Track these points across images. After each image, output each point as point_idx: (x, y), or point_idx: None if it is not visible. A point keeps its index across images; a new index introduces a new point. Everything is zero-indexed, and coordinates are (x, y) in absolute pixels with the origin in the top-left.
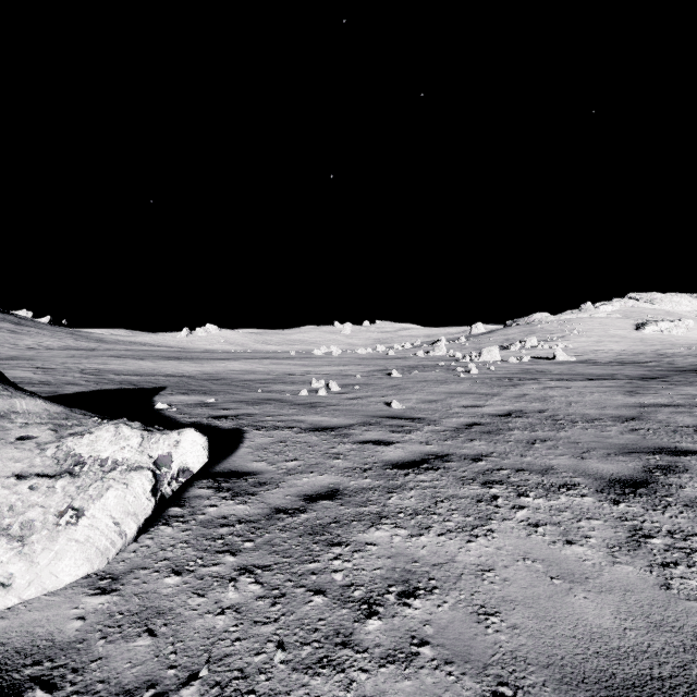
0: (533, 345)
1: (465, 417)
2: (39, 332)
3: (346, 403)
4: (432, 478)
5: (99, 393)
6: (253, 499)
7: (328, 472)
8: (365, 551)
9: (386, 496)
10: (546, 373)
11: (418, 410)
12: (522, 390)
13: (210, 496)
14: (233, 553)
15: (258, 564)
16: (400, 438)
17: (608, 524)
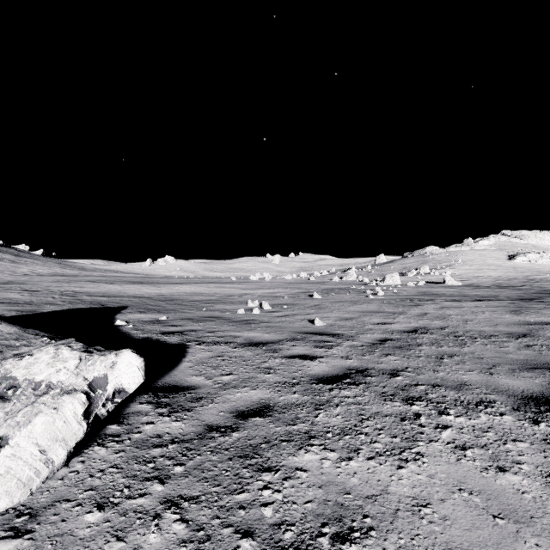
0: (426, 272)
1: (378, 333)
2: (34, 262)
3: (276, 320)
4: (356, 394)
5: (71, 312)
6: (188, 415)
7: (259, 386)
8: (295, 479)
9: (313, 412)
10: (440, 294)
11: (337, 326)
12: (423, 309)
13: (149, 412)
14: (162, 481)
15: (186, 495)
16: (323, 353)
17: (535, 447)
